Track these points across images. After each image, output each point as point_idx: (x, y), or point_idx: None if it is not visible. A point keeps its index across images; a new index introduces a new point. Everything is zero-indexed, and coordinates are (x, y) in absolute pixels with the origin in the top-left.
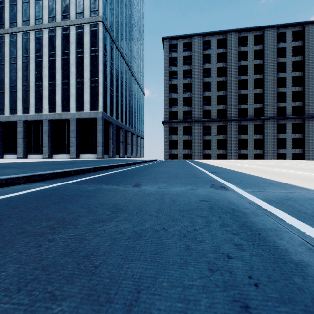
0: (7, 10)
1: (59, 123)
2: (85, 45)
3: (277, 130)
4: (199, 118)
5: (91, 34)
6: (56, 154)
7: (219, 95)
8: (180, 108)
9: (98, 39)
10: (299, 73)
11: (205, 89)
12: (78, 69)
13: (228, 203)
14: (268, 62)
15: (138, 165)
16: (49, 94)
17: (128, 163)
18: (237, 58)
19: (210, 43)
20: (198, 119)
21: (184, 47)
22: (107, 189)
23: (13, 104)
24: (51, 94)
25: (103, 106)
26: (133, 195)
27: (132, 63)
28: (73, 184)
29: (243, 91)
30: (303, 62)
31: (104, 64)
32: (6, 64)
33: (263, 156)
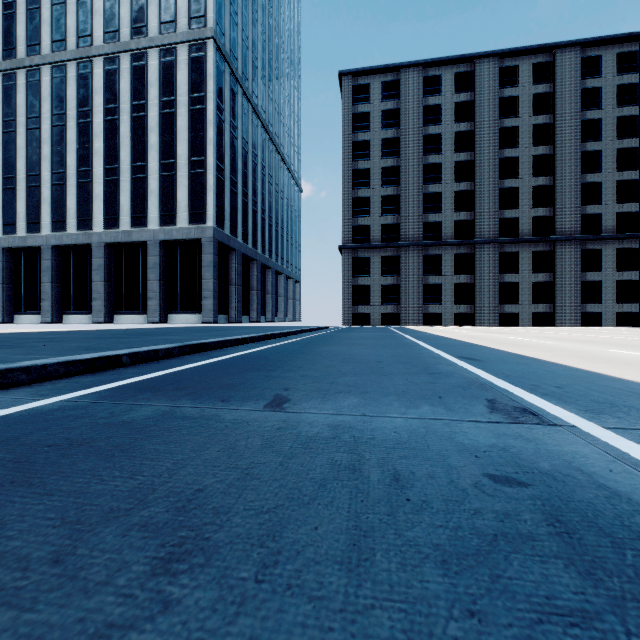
0: (21, 20)
1: (126, 251)
2: (179, 88)
3: (583, 264)
4: (417, 239)
5: (190, 66)
6: (120, 315)
7: (458, 190)
8: (376, 218)
9: (206, 77)
10: (629, 142)
11: (428, 178)
12: (164, 139)
13: (608, 497)
14: (562, 120)
15: (287, 339)
16: (106, 191)
17: (266, 335)
18: (497, 112)
19: (440, 82)
20: (415, 241)
21: (385, 91)
22: (188, 416)
23: (34, 213)
24: (109, 192)
25: (215, 214)
26: (259, 447)
27: (276, 127)
28: (106, 395)
29: (508, 183)
30: (639, 119)
31: (218, 128)
32: (20, 131)
33: (552, 319)
